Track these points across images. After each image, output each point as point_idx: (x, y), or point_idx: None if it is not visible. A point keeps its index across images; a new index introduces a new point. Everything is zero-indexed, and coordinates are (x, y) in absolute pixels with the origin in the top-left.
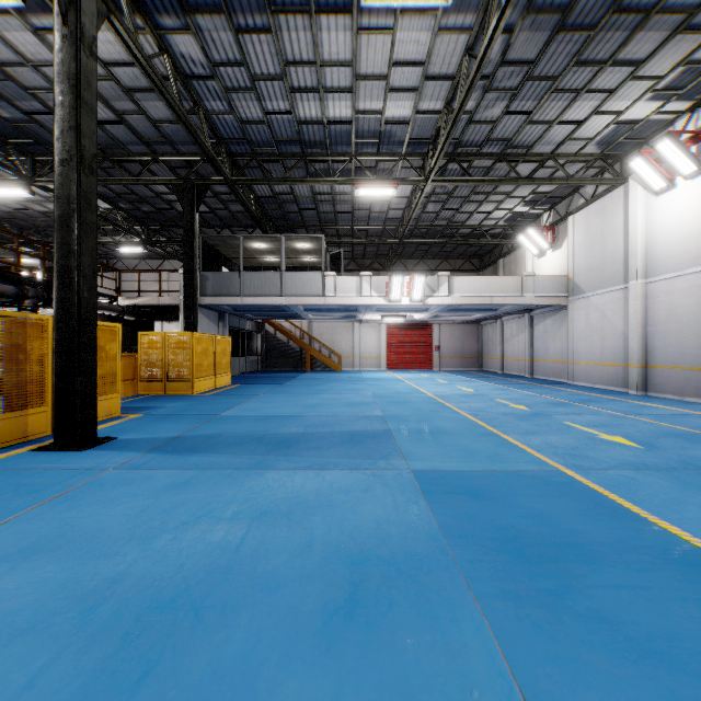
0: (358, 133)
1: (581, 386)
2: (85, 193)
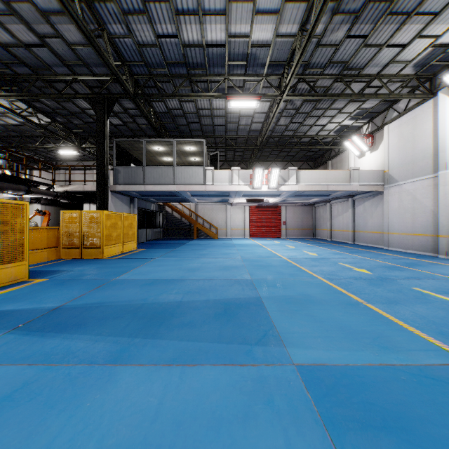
0: (230, 55)
1: (395, 250)
2: None
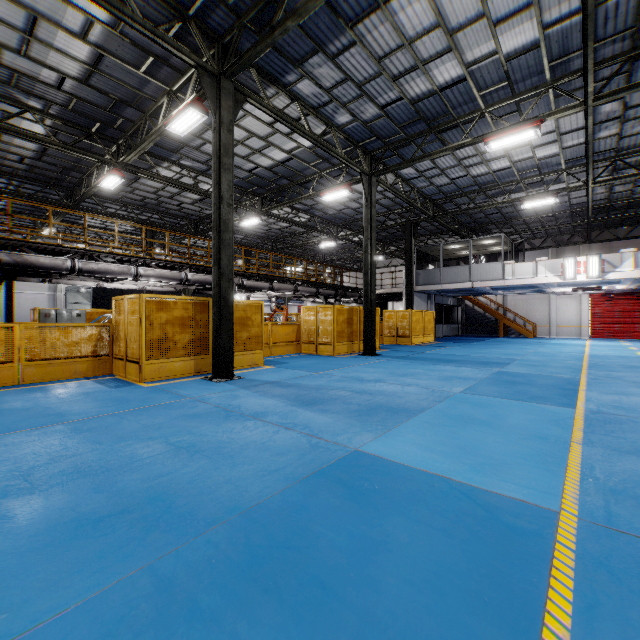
0: (519, 169)
1: None
2: (373, 261)
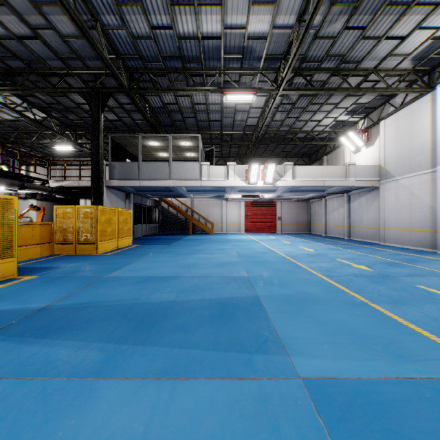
0: (226, 48)
1: (391, 246)
2: None
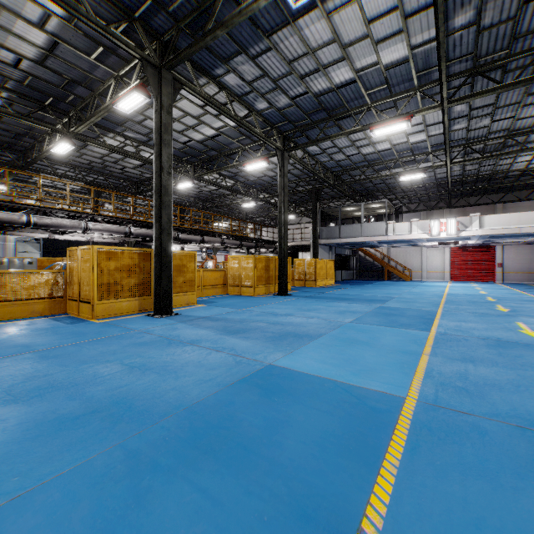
0: (397, 150)
1: None
2: (285, 220)
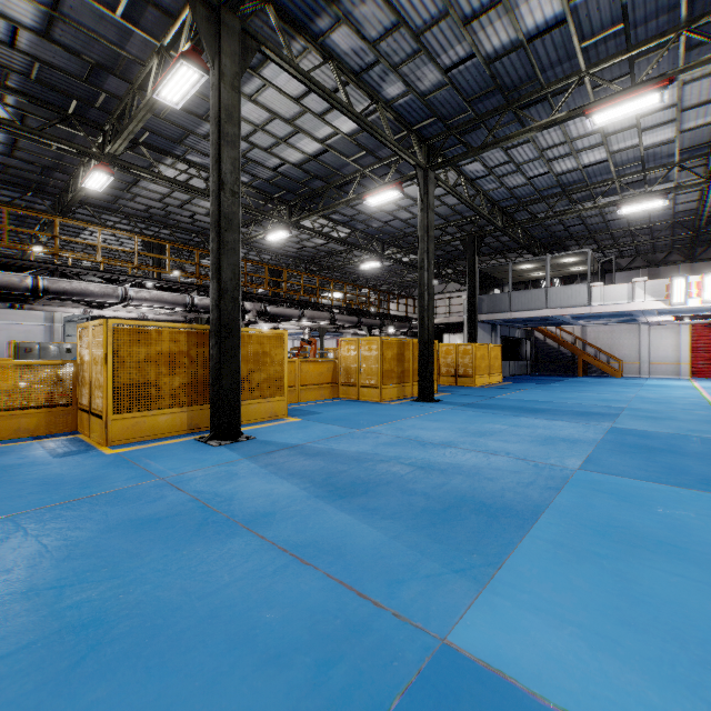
0: (617, 163)
1: None
2: (430, 280)
